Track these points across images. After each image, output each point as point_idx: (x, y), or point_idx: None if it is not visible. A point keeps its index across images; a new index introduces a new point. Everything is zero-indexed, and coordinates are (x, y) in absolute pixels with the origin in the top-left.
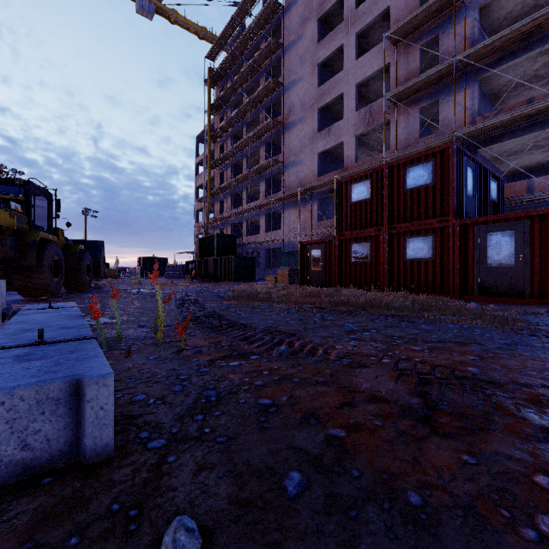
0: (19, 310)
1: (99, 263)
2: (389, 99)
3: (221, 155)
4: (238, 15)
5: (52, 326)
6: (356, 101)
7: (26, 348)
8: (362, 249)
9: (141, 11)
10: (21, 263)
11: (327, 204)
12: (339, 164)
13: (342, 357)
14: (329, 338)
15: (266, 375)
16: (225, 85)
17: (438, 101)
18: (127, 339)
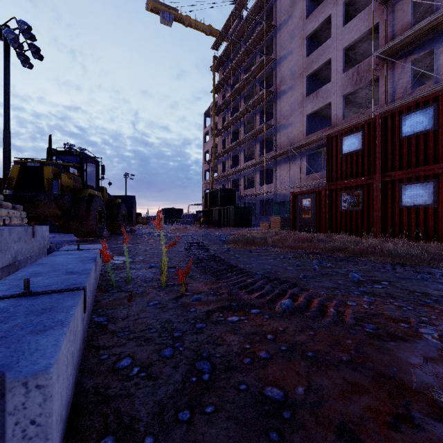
0: (54, 251)
1: (132, 213)
2: (378, 56)
3: (223, 125)
4: (237, 9)
5: (61, 270)
6: (343, 64)
7: (6, 301)
8: (353, 197)
9: (164, 21)
10: (75, 213)
11: (314, 159)
12: (326, 123)
13: (361, 319)
14: (335, 290)
15: (270, 340)
16: (226, 68)
17: (433, 51)
18: (136, 279)
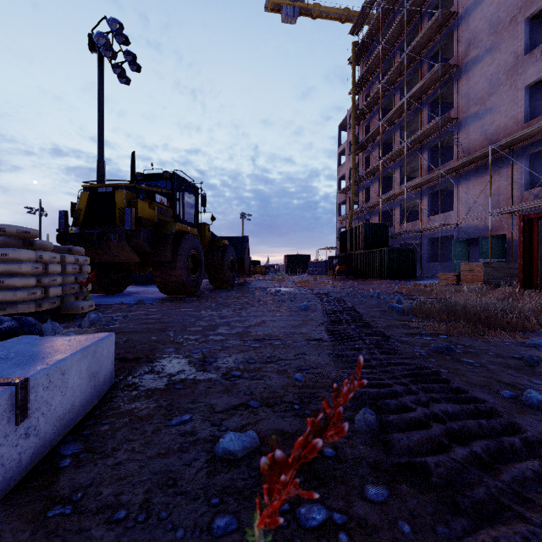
0: None
1: (244, 259)
2: None
3: (367, 135)
4: None
5: None
6: None
7: None
8: None
9: (286, 19)
10: (158, 258)
11: (541, 163)
12: None
13: None
14: None
15: None
16: (371, 55)
17: None
18: None
